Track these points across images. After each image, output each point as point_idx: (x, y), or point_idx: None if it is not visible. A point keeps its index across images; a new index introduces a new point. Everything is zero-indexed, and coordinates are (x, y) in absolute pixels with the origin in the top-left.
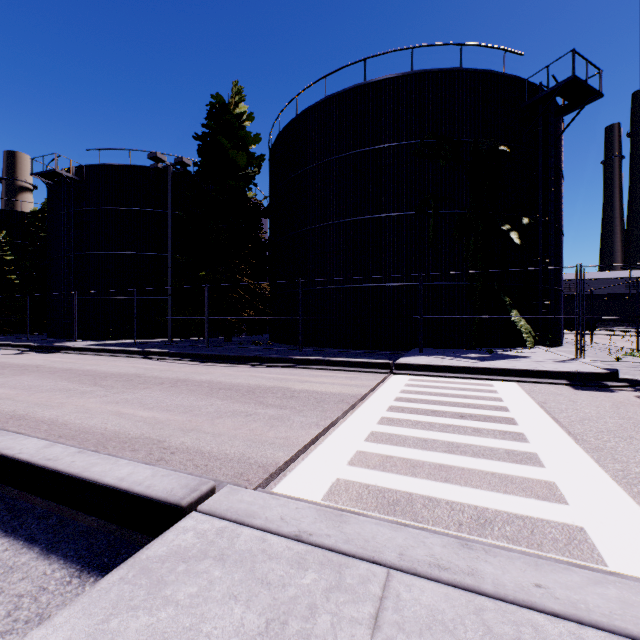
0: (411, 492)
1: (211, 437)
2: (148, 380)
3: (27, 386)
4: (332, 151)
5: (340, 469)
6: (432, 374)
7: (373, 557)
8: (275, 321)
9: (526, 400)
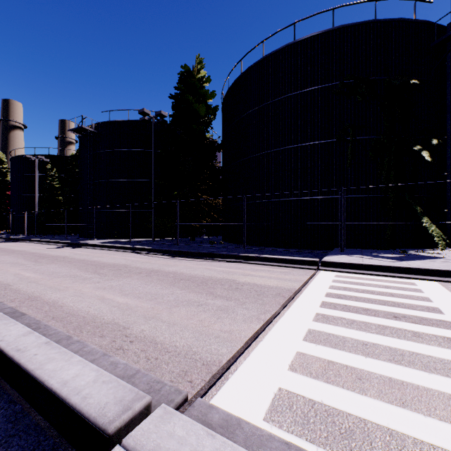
0: (365, 419)
1: (166, 326)
2: (131, 270)
3: (51, 272)
4: (268, 97)
5: (281, 375)
6: (355, 271)
7: None
8: (226, 226)
9: None
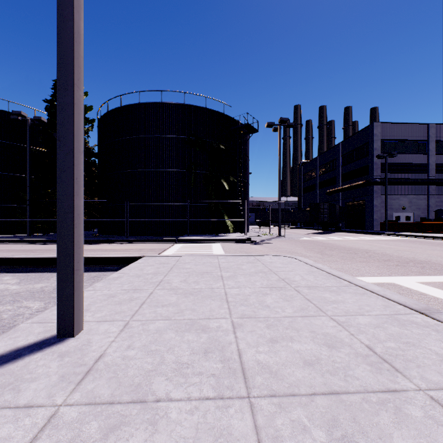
0: None
1: None
2: None
3: None
4: (143, 132)
5: None
6: (192, 242)
7: (179, 256)
8: (105, 222)
9: (219, 246)
